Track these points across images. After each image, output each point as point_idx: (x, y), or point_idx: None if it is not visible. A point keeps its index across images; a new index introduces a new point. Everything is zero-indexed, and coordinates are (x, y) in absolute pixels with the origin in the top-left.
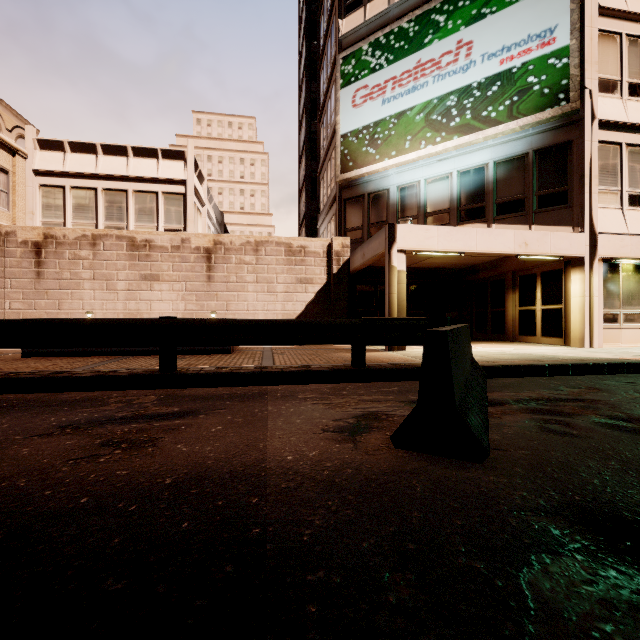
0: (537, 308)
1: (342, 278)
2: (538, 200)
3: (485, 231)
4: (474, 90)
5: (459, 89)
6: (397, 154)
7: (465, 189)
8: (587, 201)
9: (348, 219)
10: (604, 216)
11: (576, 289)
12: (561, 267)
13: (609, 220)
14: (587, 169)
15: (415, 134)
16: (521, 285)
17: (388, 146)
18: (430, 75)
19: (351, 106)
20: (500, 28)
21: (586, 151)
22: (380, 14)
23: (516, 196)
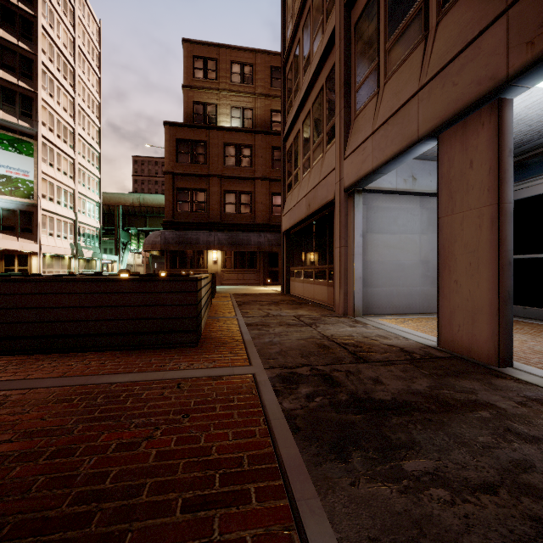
0: (16, 268)
1: None
2: (21, 229)
3: (11, 241)
4: None
5: None
6: None
7: None
8: (39, 234)
9: None
10: (43, 239)
11: (35, 262)
12: (28, 254)
13: (44, 240)
14: (39, 223)
15: None
16: (6, 258)
17: None
18: None
19: None
20: (7, 158)
21: (39, 217)
22: None
23: (12, 225)
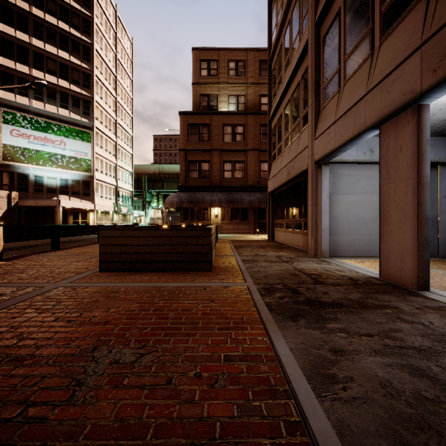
0: (80, 221)
1: (16, 208)
2: (83, 193)
3: (77, 202)
4: (67, 157)
5: (62, 154)
6: (36, 164)
7: (62, 184)
8: (94, 197)
9: (4, 180)
10: (96, 200)
11: (92, 217)
12: (87, 211)
13: (97, 201)
14: (94, 189)
15: (45, 161)
16: (74, 214)
17: (32, 160)
18: (51, 144)
19: (10, 134)
20: (75, 144)
21: (94, 185)
22: (25, 105)
23: (78, 191)
